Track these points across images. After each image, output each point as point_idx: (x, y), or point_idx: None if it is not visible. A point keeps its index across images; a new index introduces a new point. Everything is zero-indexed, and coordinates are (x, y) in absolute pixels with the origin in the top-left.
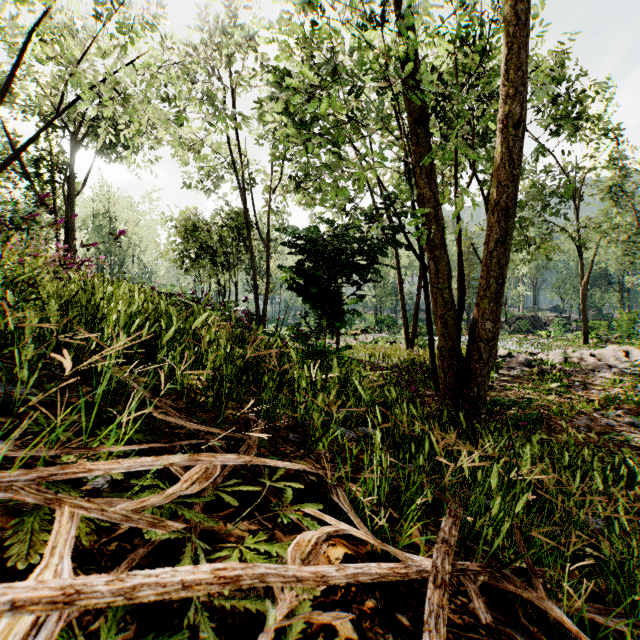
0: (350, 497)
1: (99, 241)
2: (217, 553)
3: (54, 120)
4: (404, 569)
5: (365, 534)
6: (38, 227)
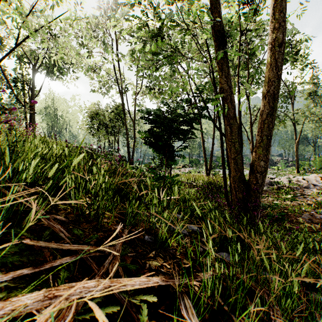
0: (194, 301)
1: (48, 120)
2: None
3: (14, 49)
4: None
5: None
6: (16, 113)
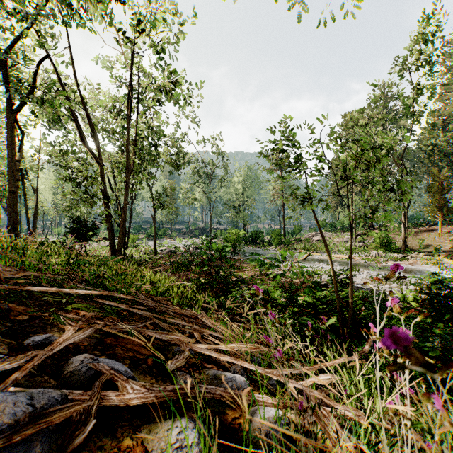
0: None
1: None
2: None
3: None
4: None
5: None
6: None
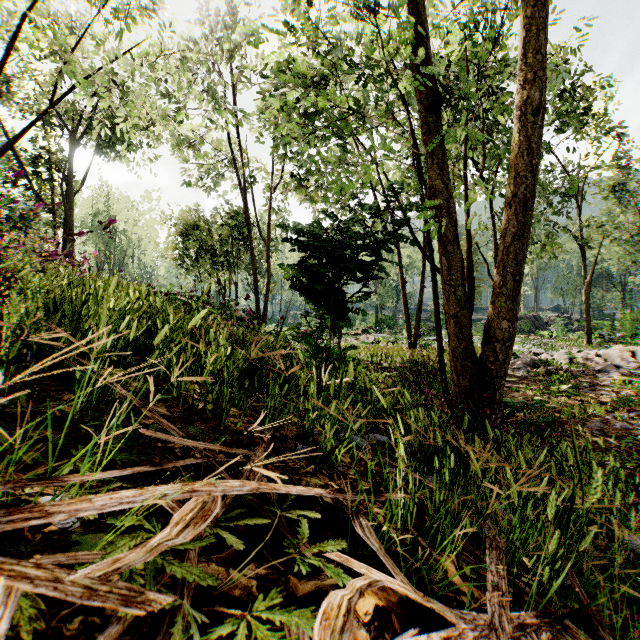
0: (374, 526)
1: (98, 241)
2: (217, 628)
3: (47, 111)
4: (459, 637)
5: (403, 584)
6: (36, 226)
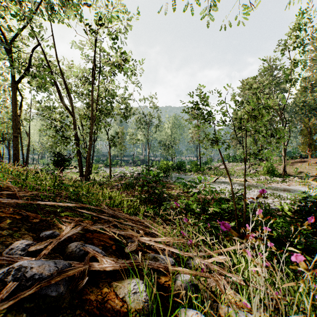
0: None
1: None
2: None
3: None
4: None
5: None
6: None
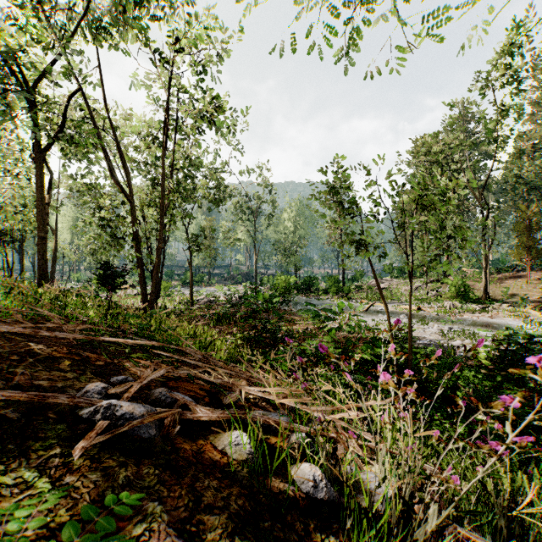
0: None
1: None
2: None
3: None
4: None
5: None
6: None
